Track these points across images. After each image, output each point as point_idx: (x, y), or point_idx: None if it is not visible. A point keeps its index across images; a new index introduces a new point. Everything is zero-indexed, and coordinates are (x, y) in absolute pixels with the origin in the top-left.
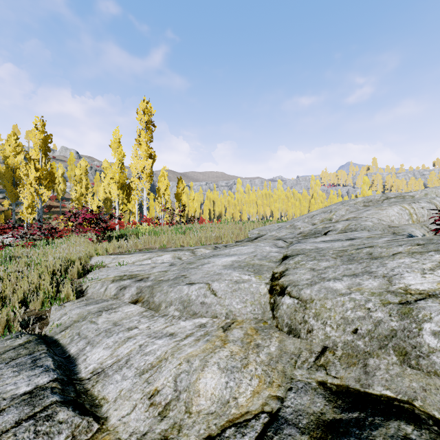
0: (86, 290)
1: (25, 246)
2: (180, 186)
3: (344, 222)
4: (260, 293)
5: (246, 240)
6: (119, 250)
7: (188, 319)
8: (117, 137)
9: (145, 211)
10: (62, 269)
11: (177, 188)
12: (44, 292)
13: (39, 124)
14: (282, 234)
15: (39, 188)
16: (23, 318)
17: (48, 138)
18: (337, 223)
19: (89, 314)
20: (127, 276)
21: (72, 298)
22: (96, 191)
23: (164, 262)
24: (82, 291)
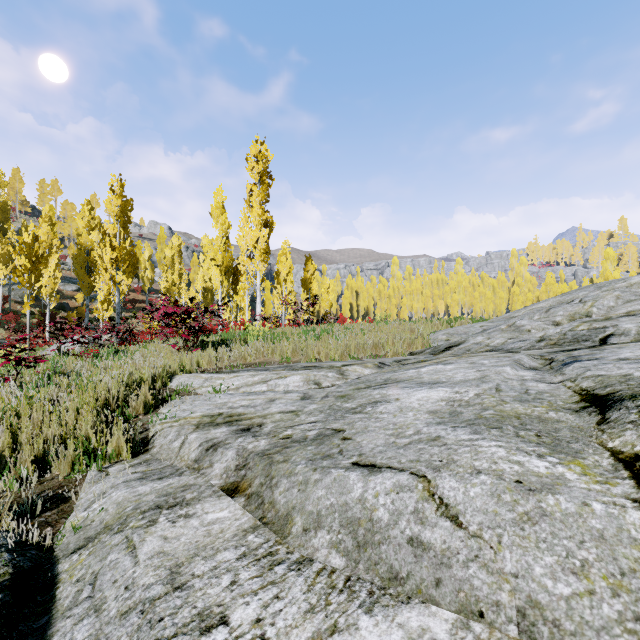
0: (152, 439)
1: (85, 355)
2: (309, 268)
3: (628, 319)
4: (634, 542)
5: (429, 352)
6: (217, 365)
7: (380, 602)
8: (219, 200)
9: (258, 305)
10: (121, 396)
11: (304, 272)
12: (82, 440)
13: (116, 186)
14: (499, 342)
15: (116, 275)
16: (31, 495)
17: (128, 204)
18: (616, 321)
19: (135, 513)
20: (223, 416)
21: (126, 455)
22: (193, 279)
23: (291, 392)
24: (147, 440)
